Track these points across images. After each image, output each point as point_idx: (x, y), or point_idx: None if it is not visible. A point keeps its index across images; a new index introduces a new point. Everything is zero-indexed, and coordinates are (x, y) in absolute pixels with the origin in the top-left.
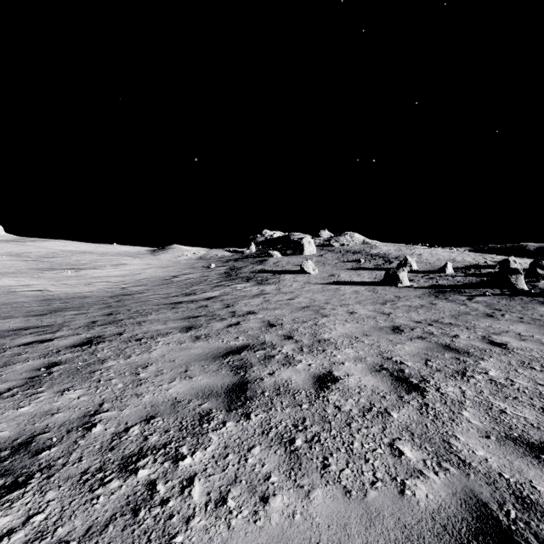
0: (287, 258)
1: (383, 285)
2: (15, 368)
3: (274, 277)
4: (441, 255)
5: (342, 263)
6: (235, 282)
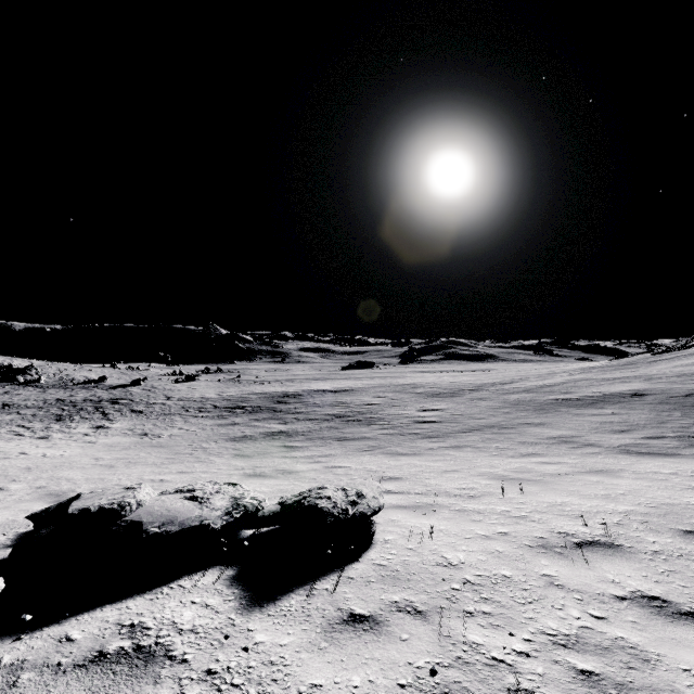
0: None
1: None
2: None
3: None
4: None
5: None
6: None
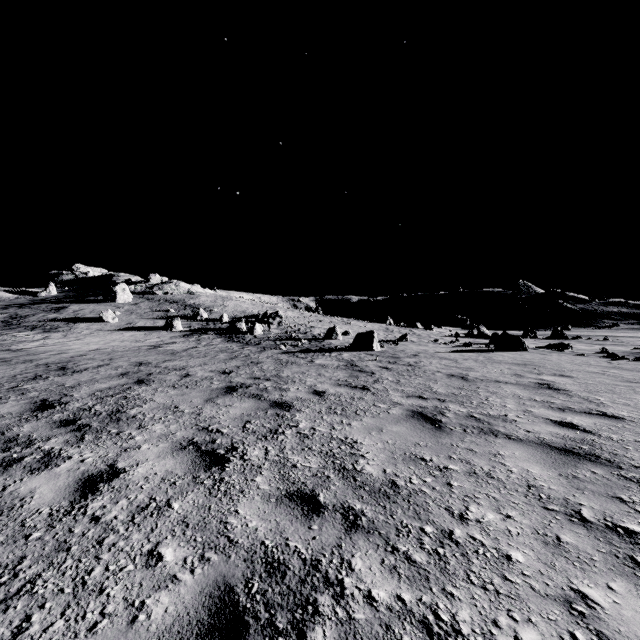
0: (94, 306)
1: (163, 330)
2: None
3: (66, 326)
4: (242, 307)
5: (151, 313)
6: (17, 331)
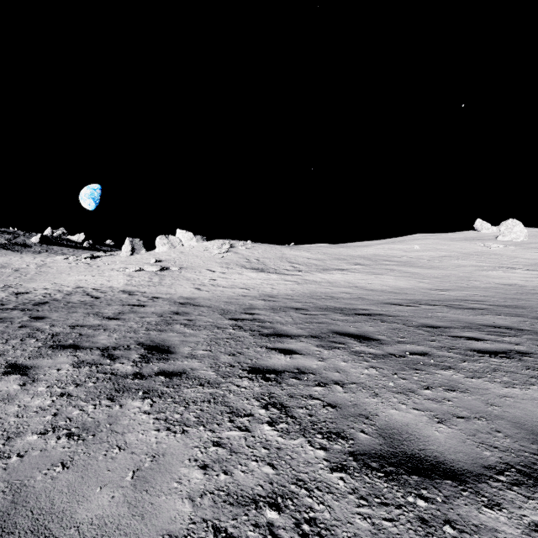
0: None
1: None
2: (404, 346)
3: None
4: None
5: None
6: None
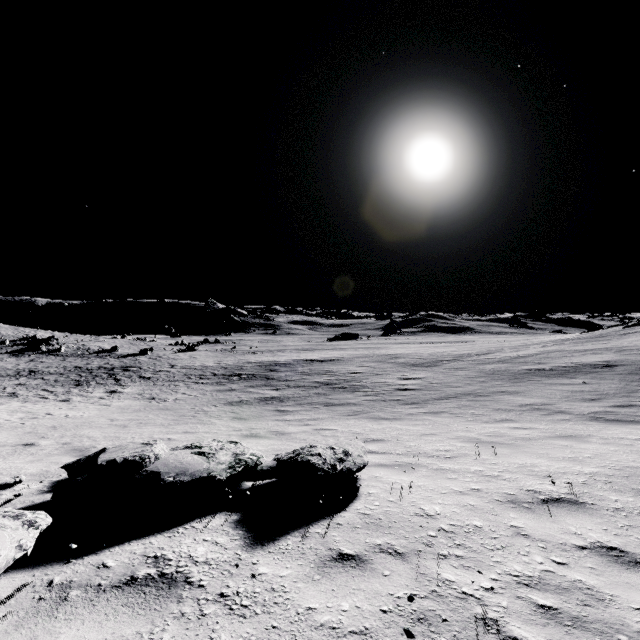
0: None
1: None
2: None
3: None
4: None
5: None
6: None
